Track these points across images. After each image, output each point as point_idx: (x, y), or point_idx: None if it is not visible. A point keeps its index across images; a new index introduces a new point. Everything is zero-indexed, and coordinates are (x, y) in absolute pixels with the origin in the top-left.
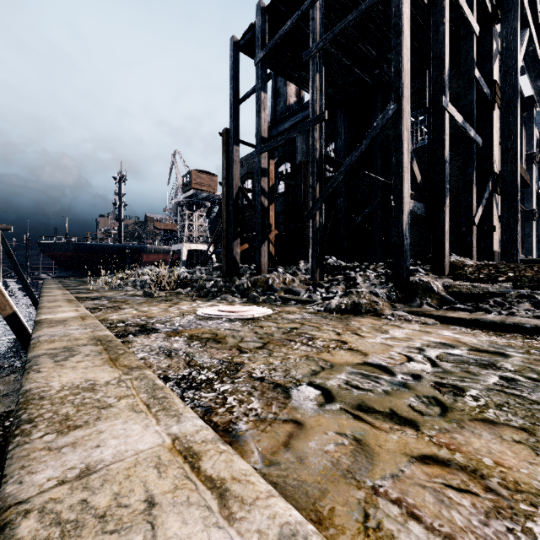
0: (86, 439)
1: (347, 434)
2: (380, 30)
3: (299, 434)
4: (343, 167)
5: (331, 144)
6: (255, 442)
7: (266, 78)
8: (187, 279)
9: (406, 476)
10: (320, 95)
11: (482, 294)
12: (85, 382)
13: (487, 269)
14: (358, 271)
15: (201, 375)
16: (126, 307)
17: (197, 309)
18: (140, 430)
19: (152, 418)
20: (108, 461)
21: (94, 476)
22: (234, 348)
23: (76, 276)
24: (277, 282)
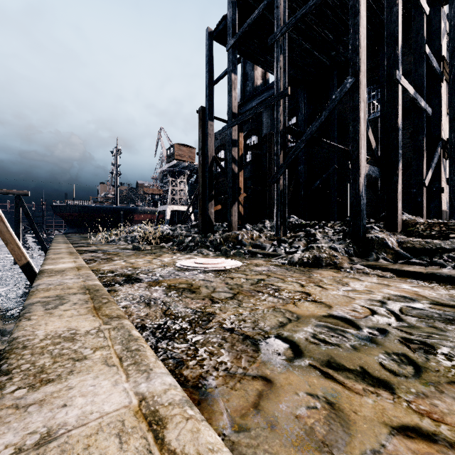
0: (55, 396)
1: (318, 395)
2: (337, 16)
3: (269, 394)
4: (305, 136)
5: (292, 119)
6: (224, 401)
7: (236, 62)
8: (170, 235)
9: (389, 453)
10: (283, 74)
11: (434, 250)
12: (67, 331)
13: (438, 226)
14: (317, 228)
15: (175, 324)
16: (116, 259)
17: (177, 261)
18: (109, 387)
19: (122, 374)
20: (70, 426)
21: (53, 444)
22: (207, 298)
23: (81, 232)
24: (245, 238)
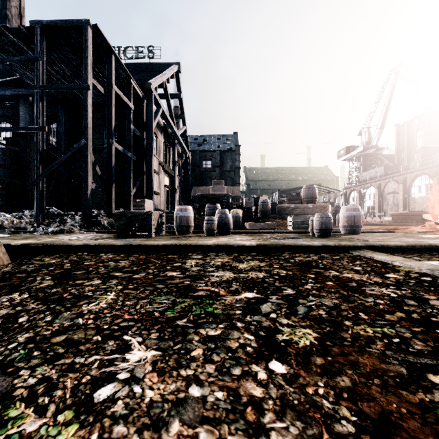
0: None
1: None
2: None
3: None
4: (58, 161)
5: (54, 123)
6: None
7: None
8: None
9: None
10: (42, 115)
11: None
12: None
13: None
14: (70, 216)
15: None
16: None
17: None
18: None
19: None
20: None
21: None
22: None
23: None
24: (6, 223)
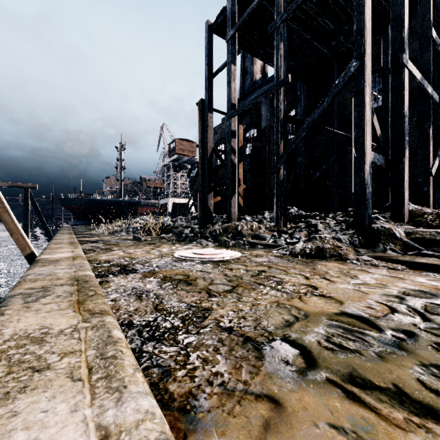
0: None
1: (345, 428)
2: (338, 4)
3: (279, 424)
4: (306, 124)
5: (291, 111)
6: (218, 435)
7: (235, 53)
8: (170, 226)
9: None
10: (284, 62)
11: None
12: (38, 330)
13: None
14: (318, 219)
15: (166, 321)
16: (115, 249)
17: (175, 251)
18: (64, 415)
19: (87, 393)
20: None
21: None
22: (204, 290)
23: (87, 224)
24: (245, 228)
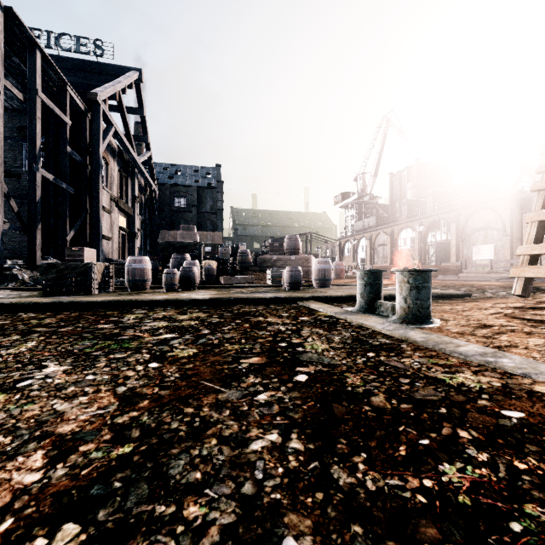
0: None
1: None
2: None
3: None
4: None
5: None
6: None
7: None
8: None
9: None
10: None
11: None
12: None
13: None
14: None
15: None
16: None
17: None
18: None
19: None
20: None
21: None
22: None
23: None
24: None
